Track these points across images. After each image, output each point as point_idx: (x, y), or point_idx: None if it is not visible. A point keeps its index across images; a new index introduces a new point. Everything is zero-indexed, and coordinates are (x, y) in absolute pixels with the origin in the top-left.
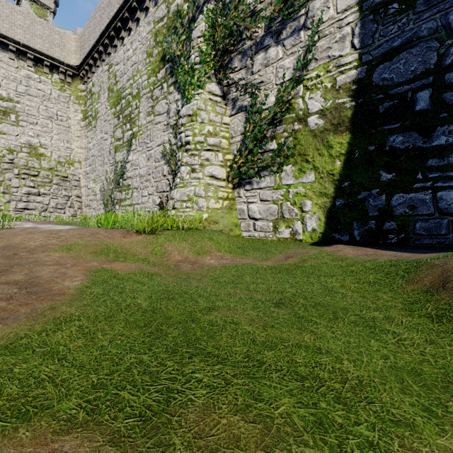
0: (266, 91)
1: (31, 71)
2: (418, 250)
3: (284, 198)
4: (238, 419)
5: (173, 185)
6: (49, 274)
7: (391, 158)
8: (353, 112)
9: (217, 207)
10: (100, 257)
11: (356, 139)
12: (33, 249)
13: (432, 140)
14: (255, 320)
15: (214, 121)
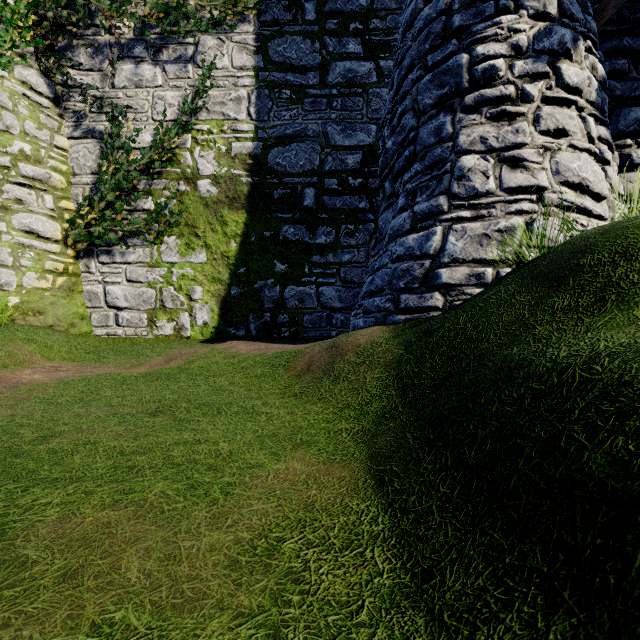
0: (137, 123)
1: None
2: (303, 342)
3: (165, 280)
4: (108, 512)
5: None
6: None
7: (284, 248)
8: (250, 189)
9: (43, 285)
10: None
11: (252, 221)
12: None
13: (316, 238)
14: (123, 434)
15: (34, 136)
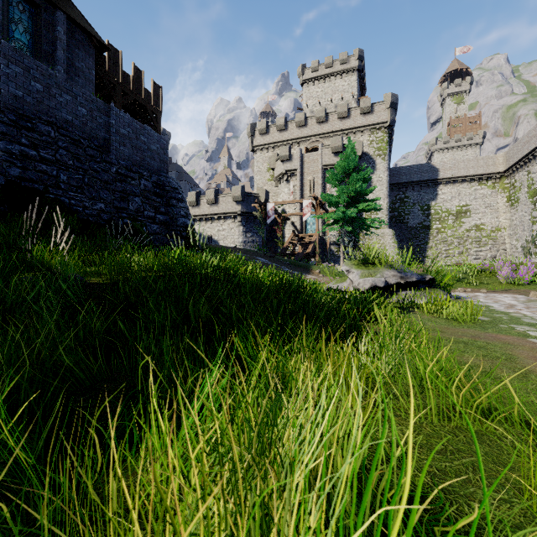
0: None
1: (476, 186)
2: None
3: None
4: None
5: None
6: None
7: None
8: None
9: None
10: None
11: None
12: None
13: None
14: None
15: None
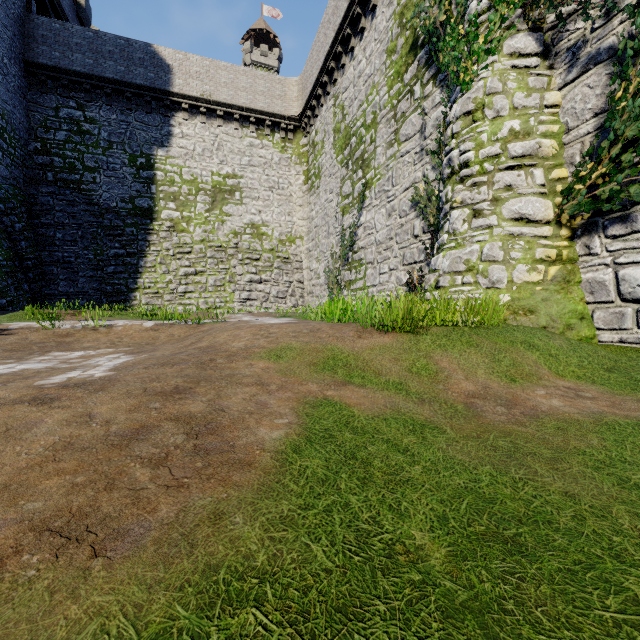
0: None
1: (253, 137)
2: None
3: None
4: None
5: (431, 249)
6: (241, 405)
7: None
8: None
9: (533, 279)
10: (322, 373)
11: None
12: (234, 353)
13: None
14: None
15: (522, 107)
